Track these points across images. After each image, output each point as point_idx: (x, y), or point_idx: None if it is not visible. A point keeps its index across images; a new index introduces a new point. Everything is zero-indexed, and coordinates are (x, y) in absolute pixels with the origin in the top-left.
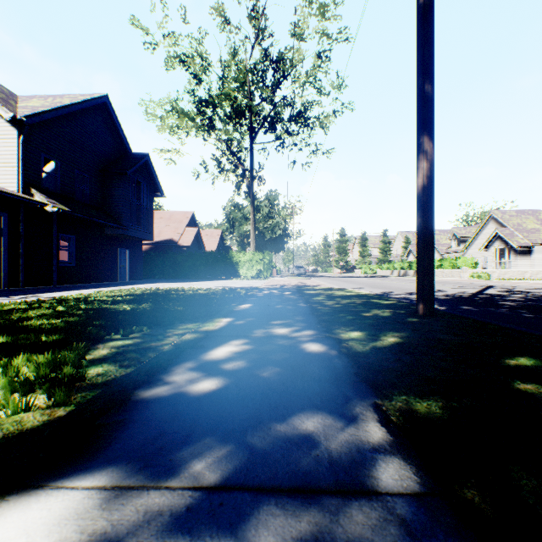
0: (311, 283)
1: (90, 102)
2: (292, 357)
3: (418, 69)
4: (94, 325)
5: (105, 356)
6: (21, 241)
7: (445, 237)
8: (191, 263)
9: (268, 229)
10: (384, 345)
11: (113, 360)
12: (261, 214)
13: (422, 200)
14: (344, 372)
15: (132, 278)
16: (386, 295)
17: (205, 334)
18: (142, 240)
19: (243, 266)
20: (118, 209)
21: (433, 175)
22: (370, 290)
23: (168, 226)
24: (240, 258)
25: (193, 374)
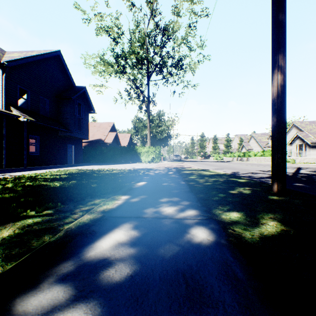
0: (185, 165)
1: (49, 54)
2: (182, 254)
3: (273, 2)
4: (18, 202)
5: (1, 241)
6: (4, 139)
7: (264, 137)
8: (112, 153)
9: (158, 133)
10: (271, 233)
11: (4, 246)
12: (154, 124)
13: (276, 103)
14: (252, 289)
15: (76, 162)
16: (236, 174)
17: (101, 215)
18: (82, 139)
19: (143, 155)
20: (66, 120)
21: (285, 84)
22: (224, 171)
23: (99, 131)
24: (141, 150)
25: (58, 294)
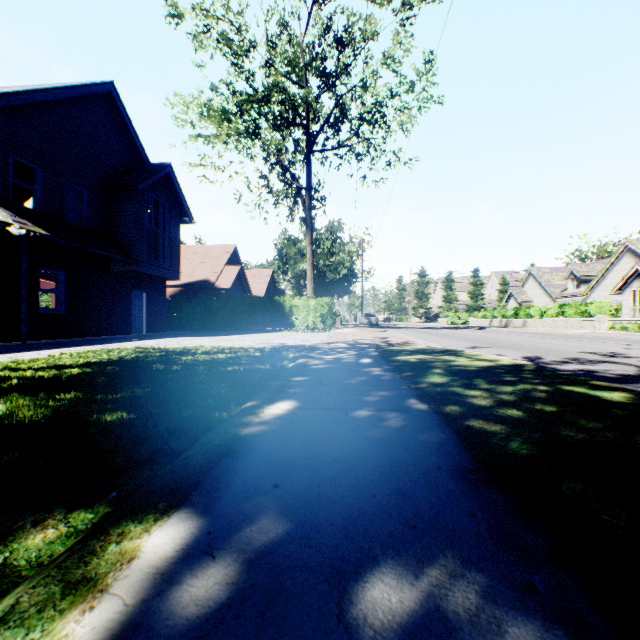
0: (392, 338)
1: (86, 89)
2: None
3: None
4: None
5: None
6: None
7: (557, 277)
8: (230, 310)
9: (329, 268)
10: None
11: None
12: (321, 249)
13: None
14: None
15: (151, 329)
16: (539, 363)
17: None
18: (164, 279)
19: (297, 314)
20: (127, 237)
21: None
22: (499, 353)
23: (204, 263)
24: (293, 304)
25: None
